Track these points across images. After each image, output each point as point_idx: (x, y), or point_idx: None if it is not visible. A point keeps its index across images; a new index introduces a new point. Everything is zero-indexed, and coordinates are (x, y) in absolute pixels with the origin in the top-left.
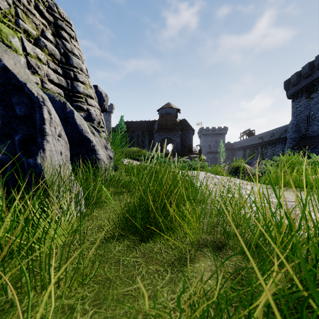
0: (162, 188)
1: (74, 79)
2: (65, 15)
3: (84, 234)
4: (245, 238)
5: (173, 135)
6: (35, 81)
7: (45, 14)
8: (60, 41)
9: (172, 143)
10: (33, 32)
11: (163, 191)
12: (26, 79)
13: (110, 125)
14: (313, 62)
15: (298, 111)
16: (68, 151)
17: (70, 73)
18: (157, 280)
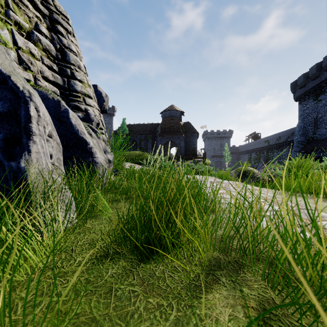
0: (166, 196)
1: (71, 77)
2: (62, 8)
3: (72, 252)
4: (264, 256)
5: (177, 138)
6: (27, 78)
7: (39, 6)
8: (56, 35)
9: (176, 146)
10: (25, 24)
11: (167, 200)
12: (10, 71)
13: (112, 128)
14: (321, 63)
15: (305, 114)
16: (60, 154)
17: (66, 70)
18: (158, 322)
